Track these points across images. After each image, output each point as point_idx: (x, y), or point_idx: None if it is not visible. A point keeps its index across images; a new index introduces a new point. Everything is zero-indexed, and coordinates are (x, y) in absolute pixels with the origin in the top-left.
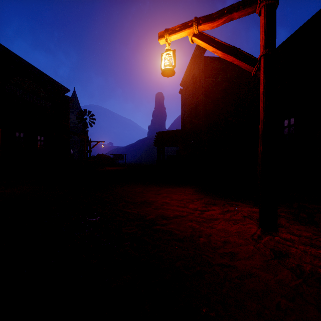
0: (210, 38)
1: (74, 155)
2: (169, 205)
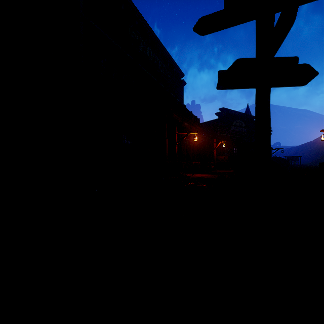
0: None
1: None
2: None
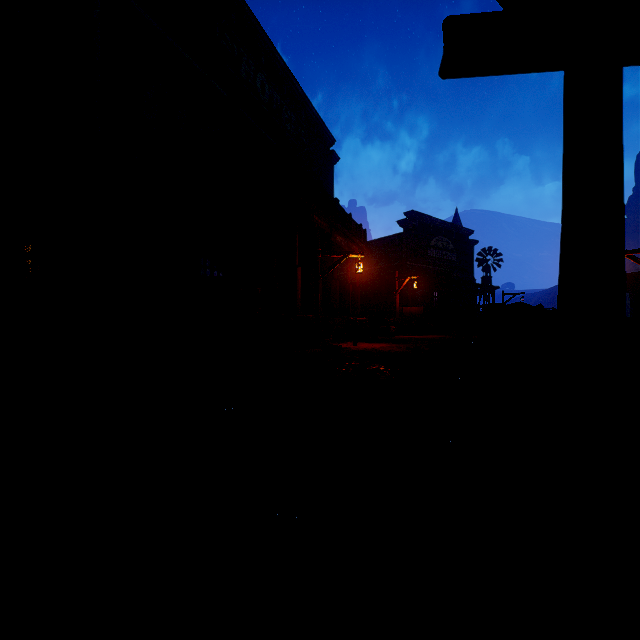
0: (634, 259)
1: None
2: None
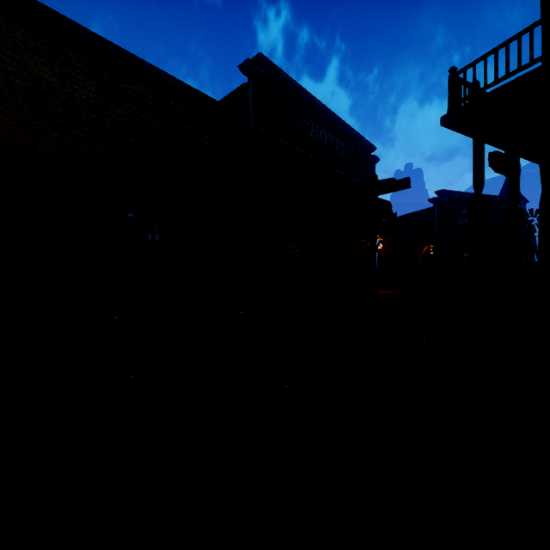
0: None
1: None
2: None
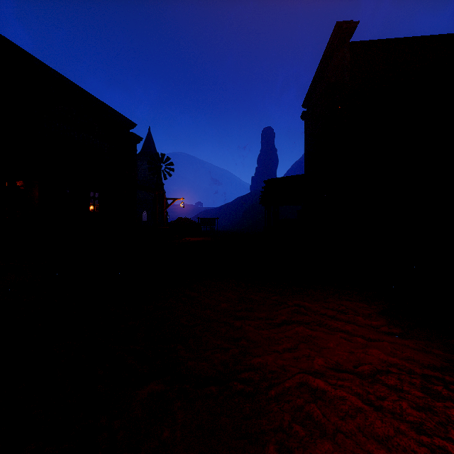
0: None
1: (149, 219)
2: (342, 433)
